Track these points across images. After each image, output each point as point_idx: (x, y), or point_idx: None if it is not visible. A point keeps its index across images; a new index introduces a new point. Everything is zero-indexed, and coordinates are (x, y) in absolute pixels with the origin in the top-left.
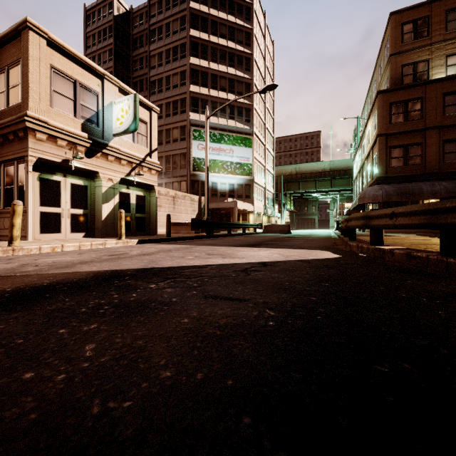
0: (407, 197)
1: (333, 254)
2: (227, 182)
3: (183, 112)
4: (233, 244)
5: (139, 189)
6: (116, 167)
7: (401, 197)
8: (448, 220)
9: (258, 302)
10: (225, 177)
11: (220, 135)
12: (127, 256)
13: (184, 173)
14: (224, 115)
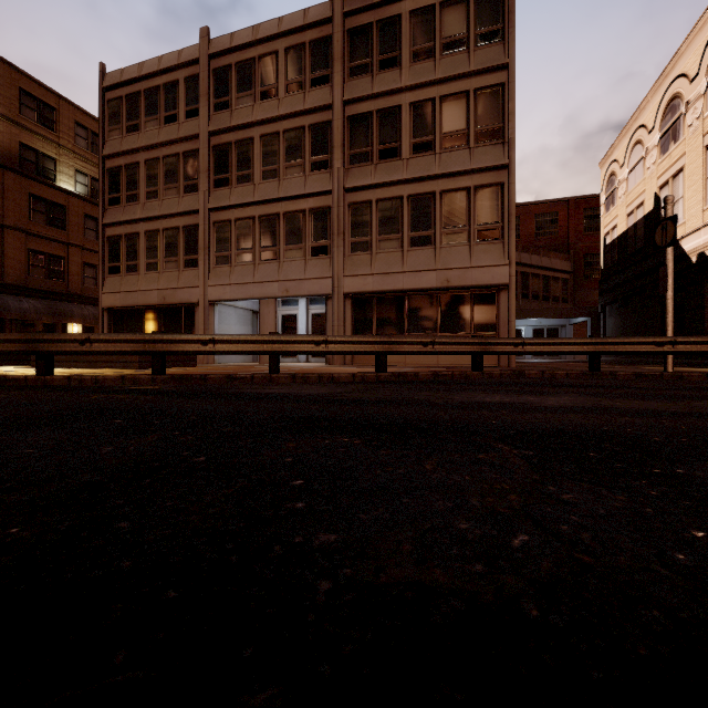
0: None
1: None
2: None
3: None
4: None
5: None
6: None
7: None
8: (46, 348)
9: None
10: None
11: None
12: None
13: None
14: None
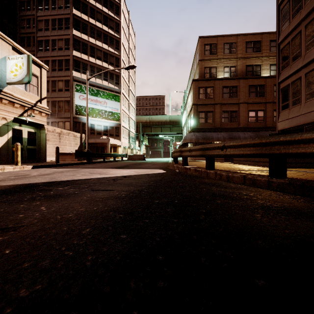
0: (206, 140)
1: (163, 170)
2: (102, 124)
3: (67, 69)
4: (107, 167)
5: (30, 127)
6: (10, 108)
7: (203, 139)
8: (207, 153)
9: (119, 190)
10: (101, 120)
11: (97, 91)
12: (31, 176)
13: (68, 116)
14: (100, 76)
